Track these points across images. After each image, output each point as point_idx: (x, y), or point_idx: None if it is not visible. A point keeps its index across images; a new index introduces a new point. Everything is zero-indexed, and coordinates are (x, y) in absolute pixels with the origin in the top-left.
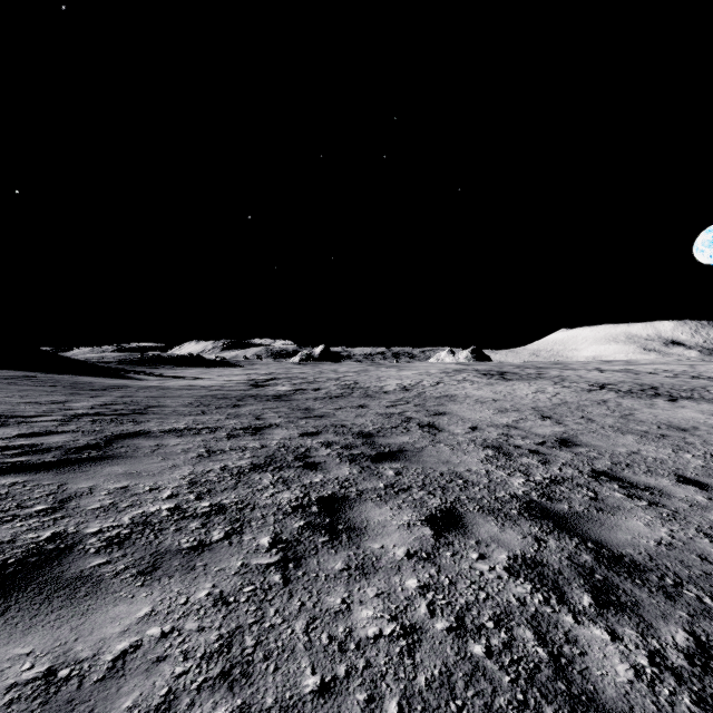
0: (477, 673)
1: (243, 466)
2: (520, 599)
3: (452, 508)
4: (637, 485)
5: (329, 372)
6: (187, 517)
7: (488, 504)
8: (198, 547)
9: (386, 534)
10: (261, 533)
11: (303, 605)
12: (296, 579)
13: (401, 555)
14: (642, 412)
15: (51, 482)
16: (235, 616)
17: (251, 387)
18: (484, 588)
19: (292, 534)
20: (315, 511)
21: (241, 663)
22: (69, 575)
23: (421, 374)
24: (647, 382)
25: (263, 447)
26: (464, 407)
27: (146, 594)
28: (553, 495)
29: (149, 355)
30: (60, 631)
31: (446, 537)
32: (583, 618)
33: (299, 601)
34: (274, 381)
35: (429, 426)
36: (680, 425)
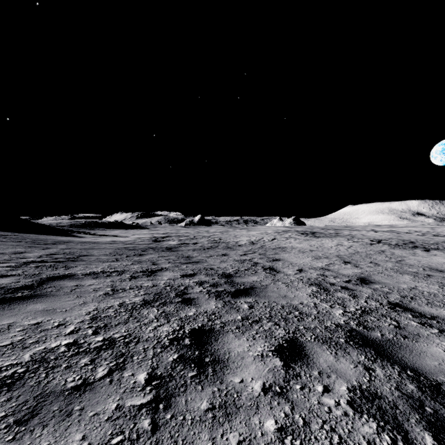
0: None
1: (136, 302)
2: (371, 443)
3: (294, 338)
4: (425, 314)
5: (203, 232)
6: (80, 352)
7: (321, 333)
8: (81, 387)
9: (244, 366)
10: (140, 368)
11: None
12: (164, 425)
13: (258, 390)
14: (409, 259)
15: None
16: None
17: (152, 242)
18: (335, 429)
19: (166, 368)
20: (187, 344)
21: None
22: None
23: (262, 234)
24: (407, 239)
25: (154, 286)
26: (291, 255)
27: None
28: (366, 324)
29: (90, 222)
30: None
31: (293, 368)
32: None
33: None
34: (168, 238)
35: (270, 268)
36: (437, 267)
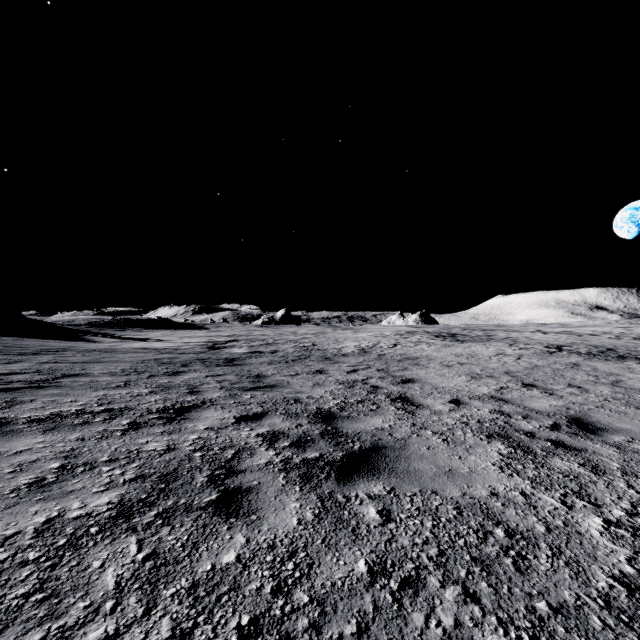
0: None
1: (95, 513)
2: None
3: None
4: None
5: (288, 334)
6: None
7: (612, 636)
8: None
9: None
10: None
11: None
12: None
13: None
14: (629, 378)
15: None
16: None
17: (206, 349)
18: None
19: None
20: None
21: None
22: None
23: (377, 336)
24: (598, 344)
25: (168, 450)
26: (431, 372)
27: None
28: None
29: (119, 318)
30: None
31: None
32: None
33: None
34: (233, 343)
35: (401, 399)
36: None
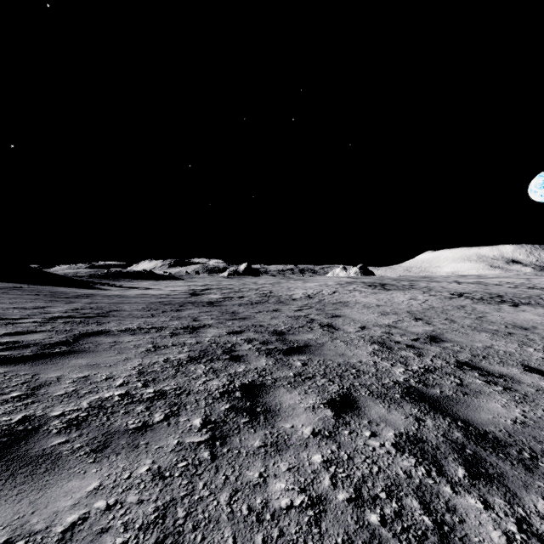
0: (374, 541)
1: (182, 358)
2: (407, 472)
3: (348, 393)
4: (493, 373)
5: (250, 284)
6: (135, 402)
7: (376, 389)
8: (142, 428)
9: (295, 415)
10: (194, 415)
11: (227, 479)
12: (222, 456)
13: (308, 433)
14: (492, 315)
15: (27, 373)
16: (170, 489)
17: (190, 295)
18: (376, 462)
19: (219, 415)
20: (238, 396)
21: (173, 533)
22: (33, 453)
23: (321, 286)
24: (495, 292)
25: (198, 343)
26: (354, 311)
27: (96, 470)
28: (427, 381)
29: (113, 271)
30: (20, 504)
31: (344, 418)
32: (459, 489)
33: (223, 475)
34: (208, 291)
35: (328, 326)
36: (522, 325)
